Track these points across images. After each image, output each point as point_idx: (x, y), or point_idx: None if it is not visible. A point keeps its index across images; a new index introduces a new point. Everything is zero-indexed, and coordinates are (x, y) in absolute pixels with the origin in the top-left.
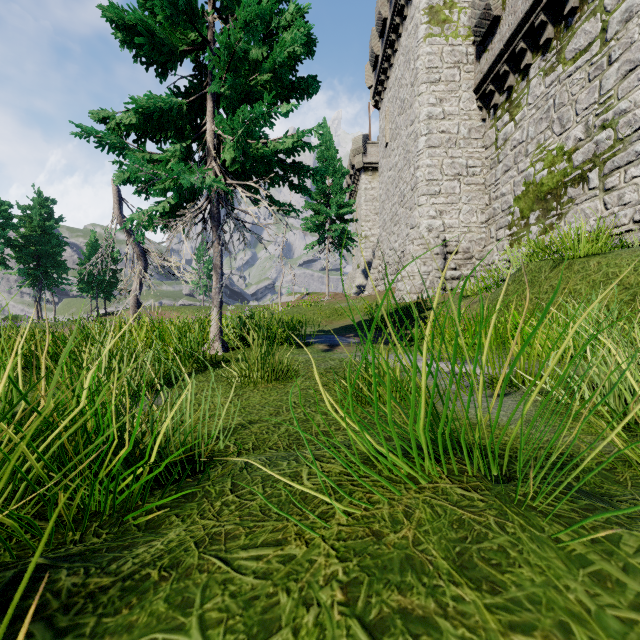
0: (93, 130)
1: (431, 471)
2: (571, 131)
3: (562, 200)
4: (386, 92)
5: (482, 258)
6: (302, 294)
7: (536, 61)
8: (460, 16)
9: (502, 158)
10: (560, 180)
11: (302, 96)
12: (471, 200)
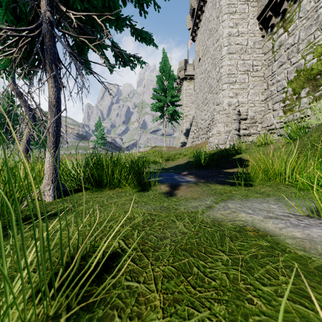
0: None
1: None
2: None
3: None
4: (199, 29)
5: (262, 122)
6: (151, 147)
7: None
8: None
9: (277, 58)
10: None
11: None
12: (255, 86)
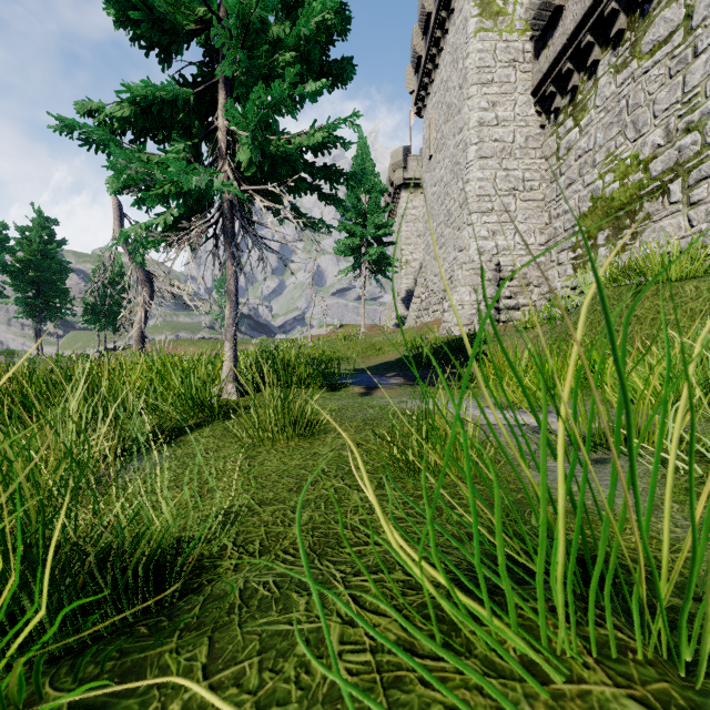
0: (75, 123)
1: (565, 648)
2: (648, 136)
3: (637, 217)
4: (430, 97)
5: (541, 285)
6: (335, 326)
7: (605, 57)
8: (516, 8)
9: (565, 170)
10: (634, 194)
11: (334, 85)
12: (528, 218)
